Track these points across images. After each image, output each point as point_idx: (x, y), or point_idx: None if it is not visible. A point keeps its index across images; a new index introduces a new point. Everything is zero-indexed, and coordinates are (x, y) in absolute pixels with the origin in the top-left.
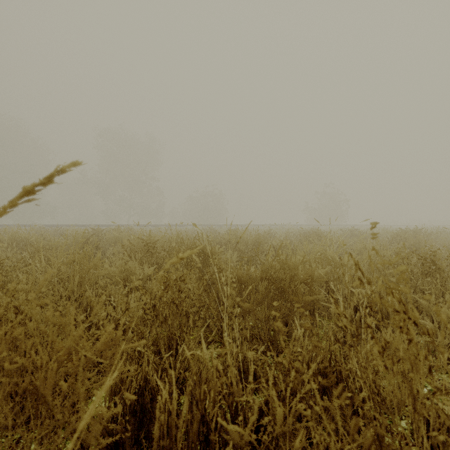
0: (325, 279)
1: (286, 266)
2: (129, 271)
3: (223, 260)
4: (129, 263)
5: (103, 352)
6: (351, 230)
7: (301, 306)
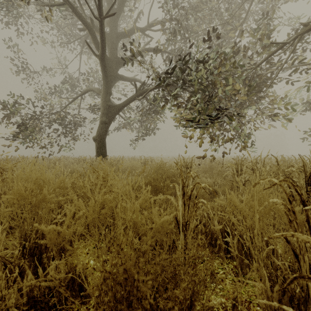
0: None
1: None
2: None
3: None
4: None
5: None
6: None
7: None
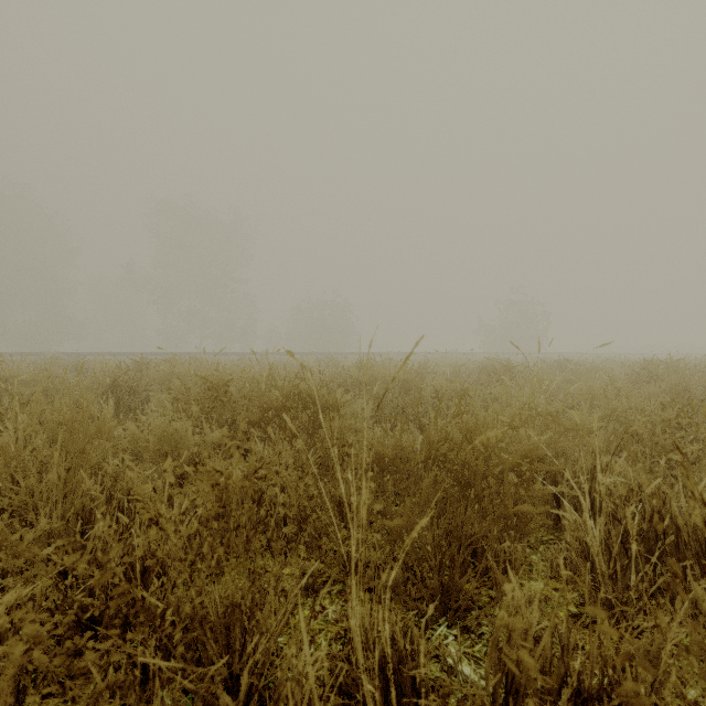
0: (562, 466)
1: (477, 437)
2: (174, 439)
3: (350, 415)
4: (176, 423)
5: (98, 619)
6: (560, 361)
7: (512, 524)
